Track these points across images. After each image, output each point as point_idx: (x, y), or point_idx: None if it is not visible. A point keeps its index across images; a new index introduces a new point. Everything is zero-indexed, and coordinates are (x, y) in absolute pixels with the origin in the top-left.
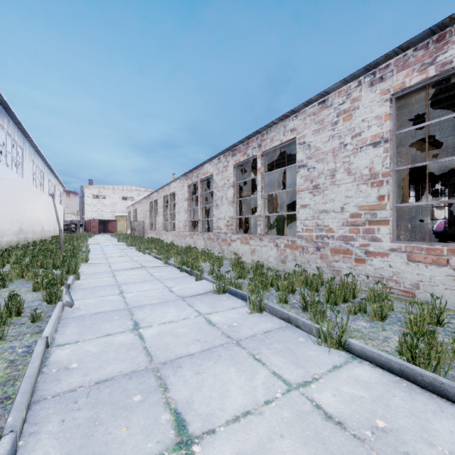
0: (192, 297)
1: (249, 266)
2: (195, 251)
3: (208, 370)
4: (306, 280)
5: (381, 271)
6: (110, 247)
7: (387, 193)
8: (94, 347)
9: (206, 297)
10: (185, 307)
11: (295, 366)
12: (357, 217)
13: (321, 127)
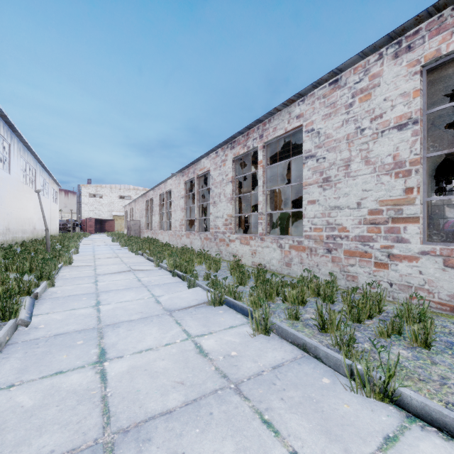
0: (181, 310)
1: (249, 270)
2: (190, 252)
3: (191, 448)
4: (317, 288)
5: (408, 279)
6: (102, 248)
7: (417, 184)
8: (30, 396)
9: (199, 310)
10: (172, 325)
11: (326, 438)
12: (377, 213)
13: (333, 111)
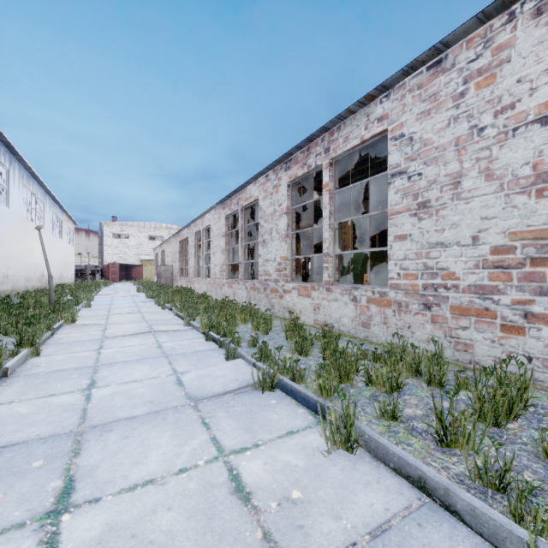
0: (213, 399)
1: (311, 331)
2: (233, 306)
3: None
4: (415, 363)
5: None
6: (123, 300)
7: None
8: None
9: (239, 399)
10: (194, 428)
11: None
12: (506, 252)
13: (434, 106)
